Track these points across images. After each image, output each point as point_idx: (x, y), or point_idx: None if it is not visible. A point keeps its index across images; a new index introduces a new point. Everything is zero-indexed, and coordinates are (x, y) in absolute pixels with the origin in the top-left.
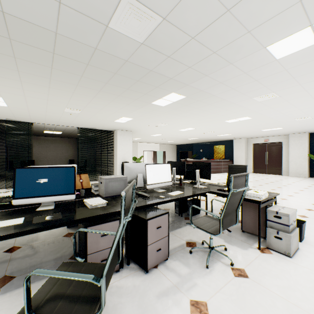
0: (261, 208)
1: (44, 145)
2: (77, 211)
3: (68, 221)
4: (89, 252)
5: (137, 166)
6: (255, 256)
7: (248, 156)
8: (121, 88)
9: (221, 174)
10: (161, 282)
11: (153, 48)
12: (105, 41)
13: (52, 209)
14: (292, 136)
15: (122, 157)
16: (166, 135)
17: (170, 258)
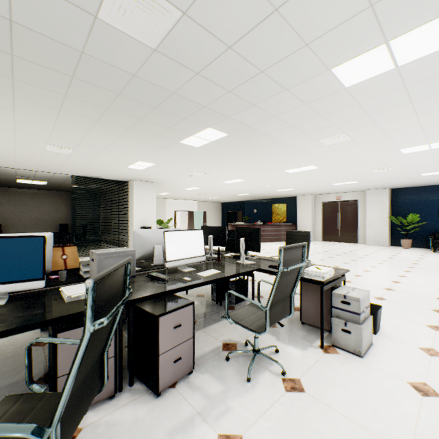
0: (326, 291)
1: (18, 202)
2: (44, 307)
3: (21, 326)
4: (61, 373)
5: (153, 233)
6: (316, 359)
7: (316, 218)
8: (131, 117)
9: (280, 244)
10: (179, 409)
11: (173, 59)
12: (96, 42)
13: (1, 305)
14: (370, 193)
15: (142, 220)
16: (206, 188)
17: (197, 370)
